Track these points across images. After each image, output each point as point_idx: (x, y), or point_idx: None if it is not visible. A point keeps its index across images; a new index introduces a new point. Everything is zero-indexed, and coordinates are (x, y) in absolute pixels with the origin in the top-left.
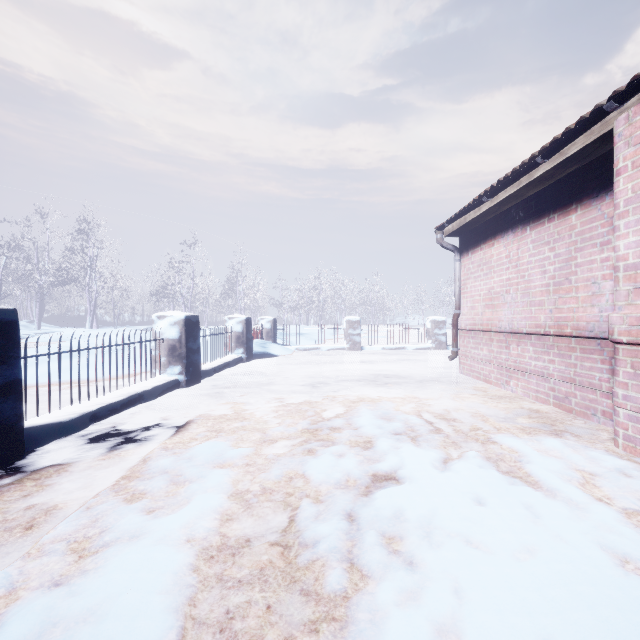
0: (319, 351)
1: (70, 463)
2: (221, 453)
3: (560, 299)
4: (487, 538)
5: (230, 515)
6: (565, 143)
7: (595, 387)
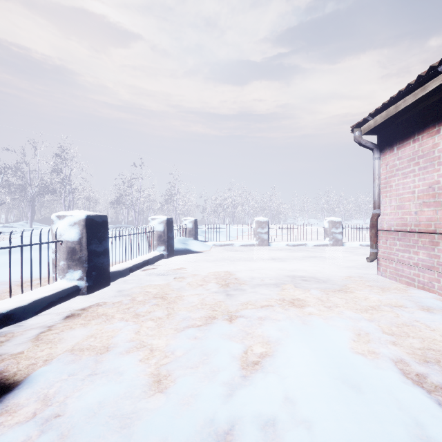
0: (232, 247)
1: None
2: None
3: None
4: None
5: None
6: None
7: None
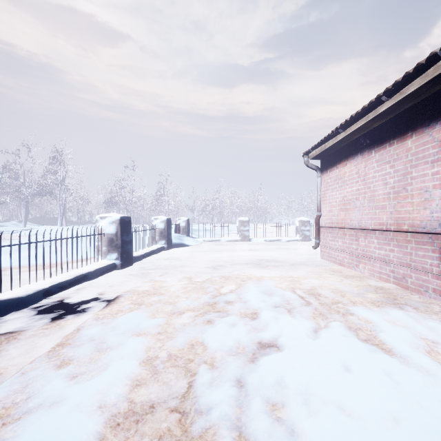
0: (219, 242)
1: (19, 331)
2: (139, 323)
3: (398, 204)
4: (357, 406)
5: (139, 381)
6: (405, 84)
7: (427, 270)
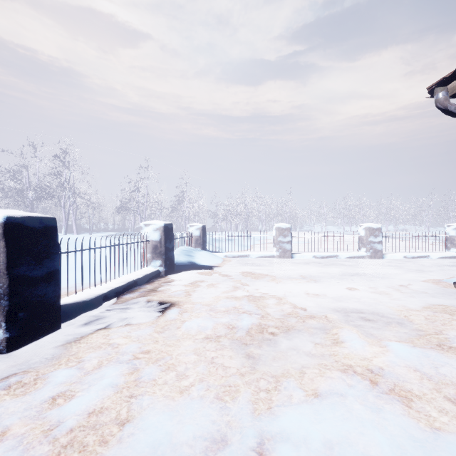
0: (248, 258)
1: None
2: None
3: None
4: None
5: None
6: None
7: None
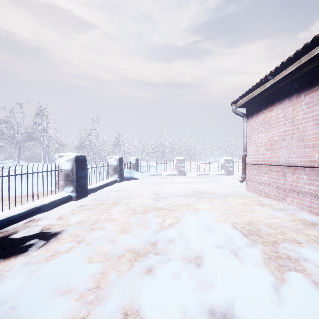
0: (161, 176)
1: None
2: (69, 273)
3: None
4: None
5: None
6: None
7: None
